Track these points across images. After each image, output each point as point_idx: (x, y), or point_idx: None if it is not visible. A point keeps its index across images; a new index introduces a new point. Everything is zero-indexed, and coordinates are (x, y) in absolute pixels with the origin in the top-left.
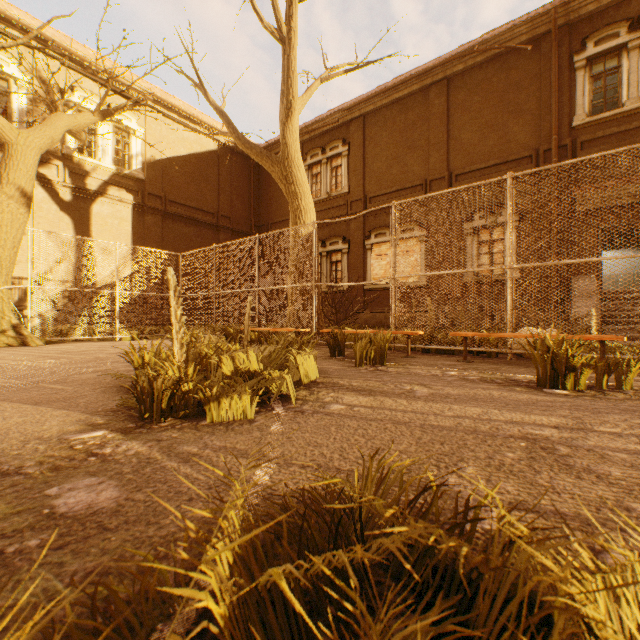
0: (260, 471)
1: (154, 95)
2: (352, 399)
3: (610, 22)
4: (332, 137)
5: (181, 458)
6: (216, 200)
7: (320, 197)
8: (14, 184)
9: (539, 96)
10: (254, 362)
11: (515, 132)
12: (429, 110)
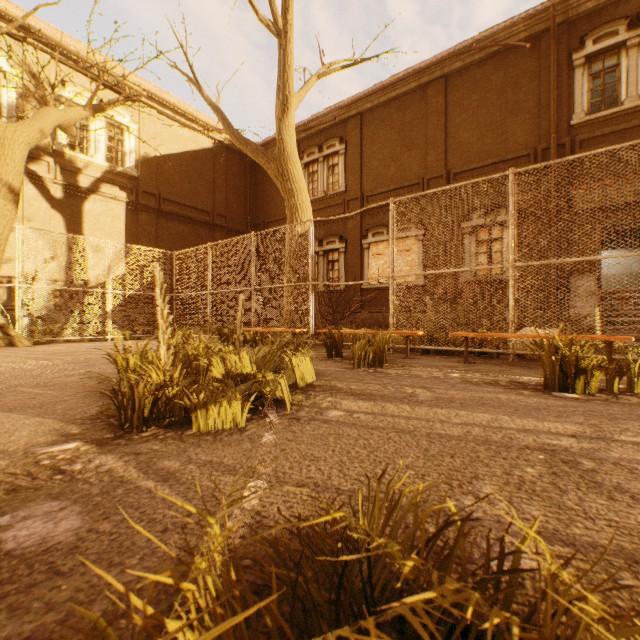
0: (249, 492)
1: (148, 91)
2: (351, 404)
3: (609, 20)
4: (329, 135)
5: (160, 476)
6: (211, 198)
7: (317, 196)
8: (1, 179)
9: (537, 94)
10: (247, 364)
11: (513, 130)
12: (427, 108)
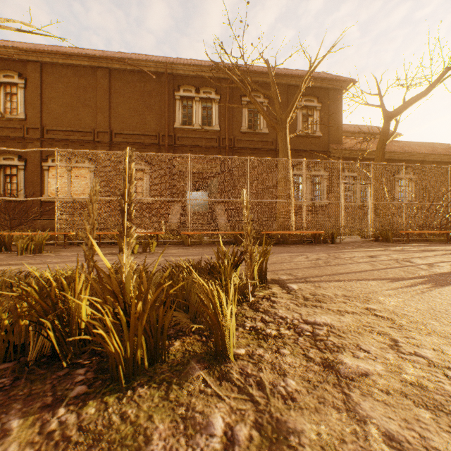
0: None
1: None
2: (6, 268)
3: (189, 84)
4: (7, 66)
5: None
6: None
7: None
8: None
9: (161, 105)
10: None
11: (149, 119)
12: (97, 84)
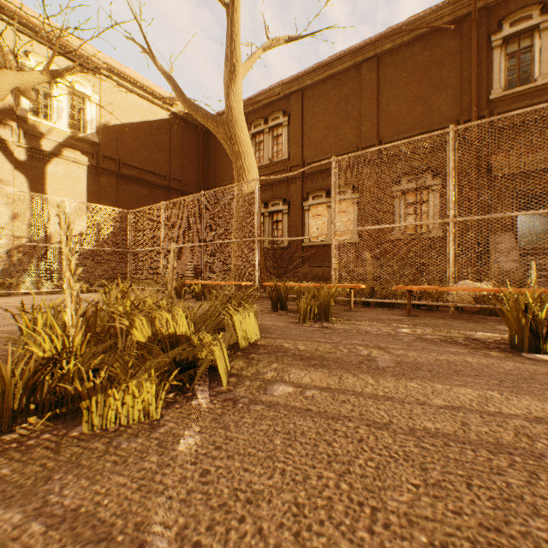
0: None
1: (108, 64)
2: (301, 374)
3: (524, 6)
4: (274, 109)
5: None
6: (168, 164)
7: (263, 163)
8: None
9: (460, 72)
10: (181, 323)
11: (438, 104)
12: (361, 84)
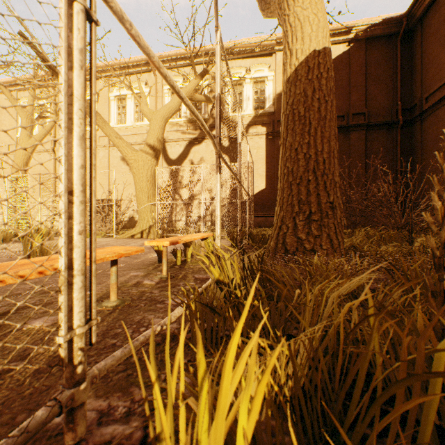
0: None
1: (276, 39)
2: None
3: None
4: None
5: None
6: (346, 101)
7: None
8: (147, 144)
9: None
10: None
11: None
12: None
